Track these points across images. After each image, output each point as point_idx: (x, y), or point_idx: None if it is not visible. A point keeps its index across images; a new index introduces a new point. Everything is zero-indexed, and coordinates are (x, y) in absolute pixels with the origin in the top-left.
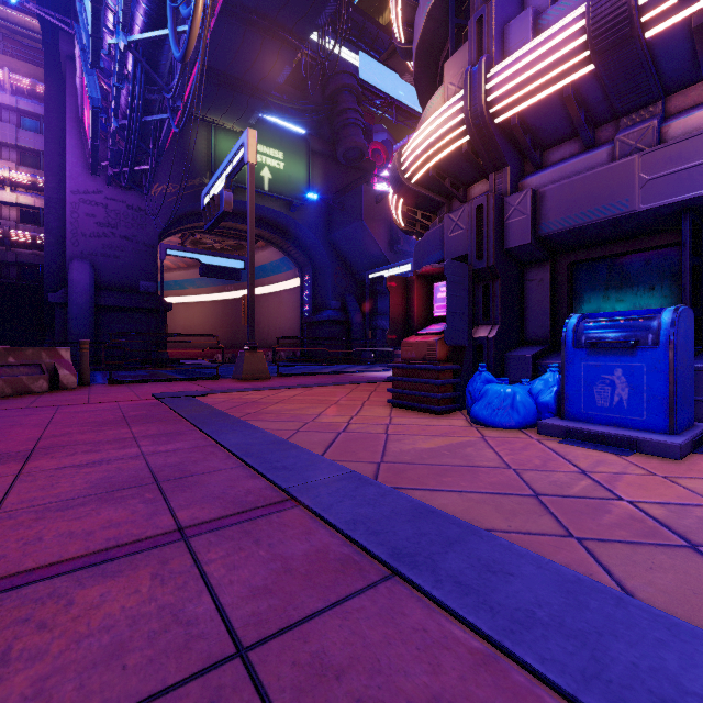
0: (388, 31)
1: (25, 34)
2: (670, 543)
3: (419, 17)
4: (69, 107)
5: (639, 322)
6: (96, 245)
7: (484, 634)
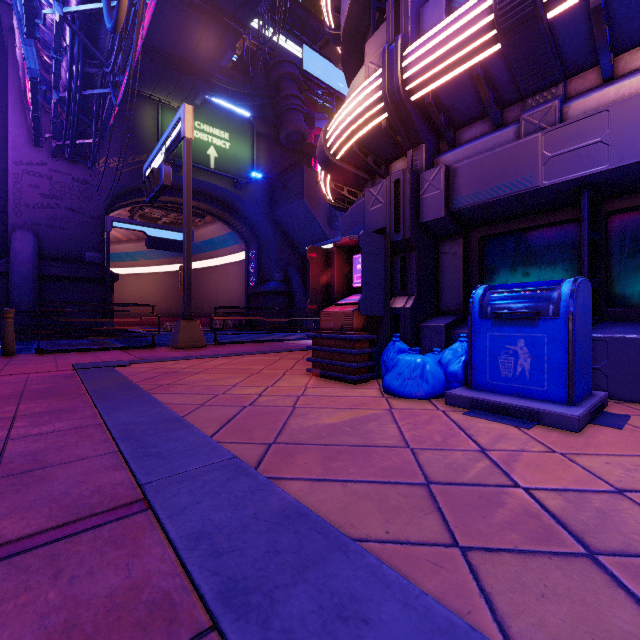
0: None
1: None
2: (566, 550)
3: (344, 1)
4: (12, 78)
5: (541, 293)
6: (40, 216)
7: None
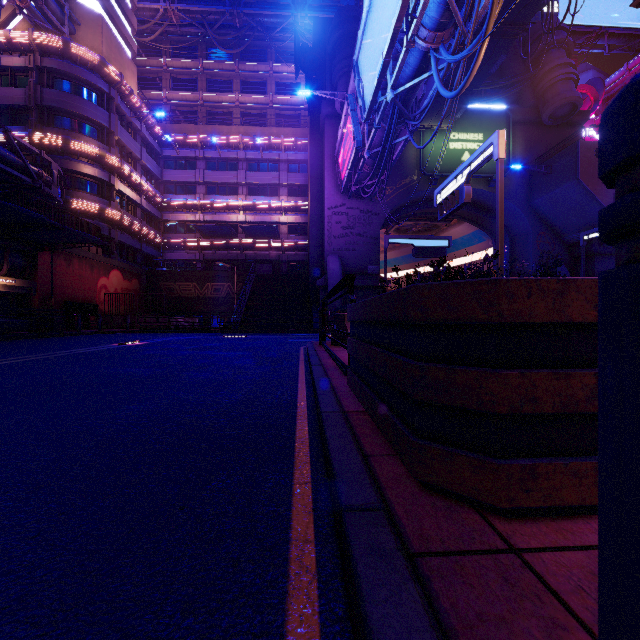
0: None
1: (287, 109)
2: None
3: None
4: (326, 150)
5: None
6: (341, 243)
7: None
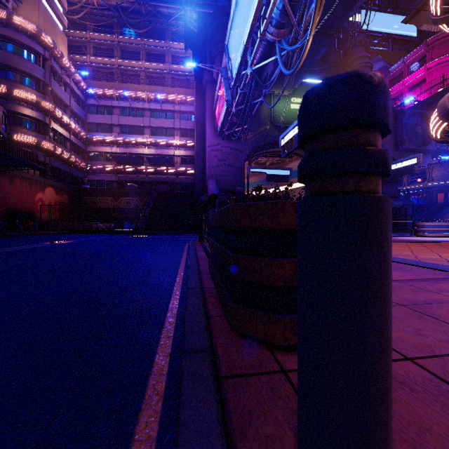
0: None
1: (180, 74)
2: None
3: None
4: (207, 105)
5: None
6: (217, 171)
7: None
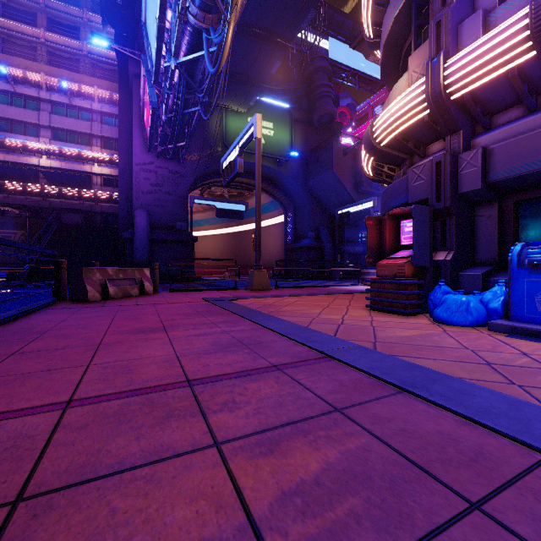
0: (352, 18)
1: (105, 61)
2: None
3: (386, 21)
4: (134, 108)
5: None
6: (150, 199)
7: (462, 414)
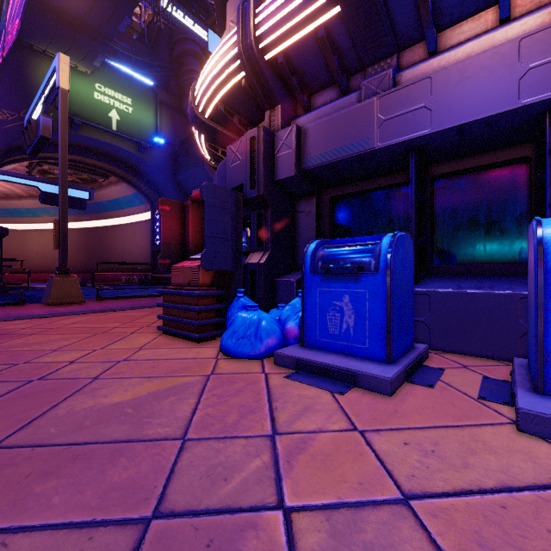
0: None
1: None
2: None
3: None
4: None
5: (365, 247)
6: None
7: None
